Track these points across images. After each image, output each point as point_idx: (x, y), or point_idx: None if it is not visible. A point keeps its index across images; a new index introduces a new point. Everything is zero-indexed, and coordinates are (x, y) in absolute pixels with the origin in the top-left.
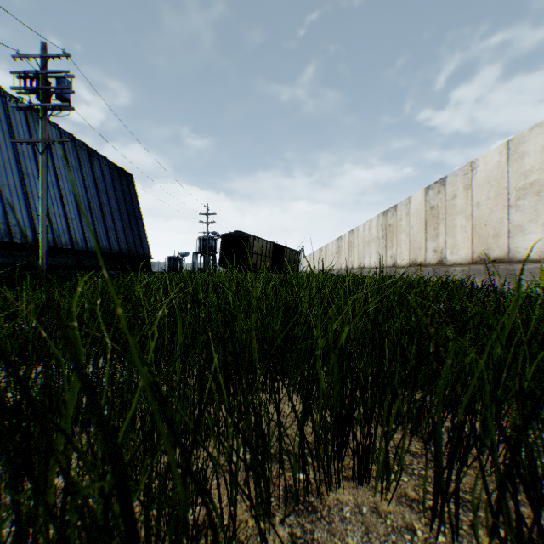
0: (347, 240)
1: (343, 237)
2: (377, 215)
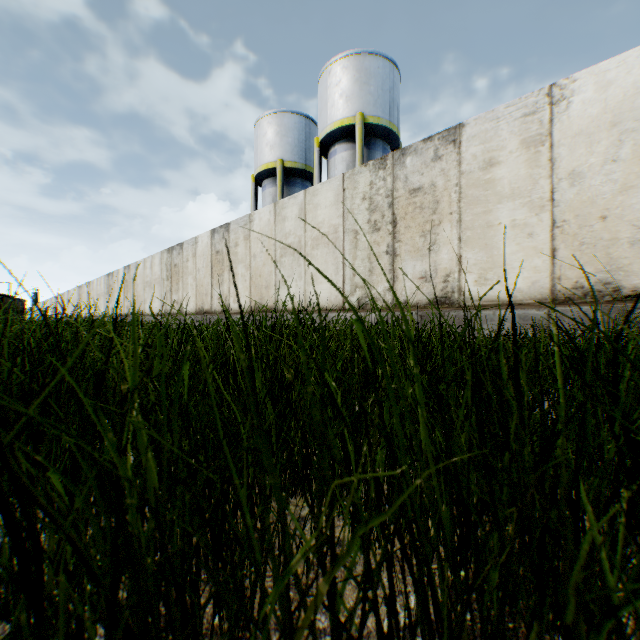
0: (67, 296)
1: (66, 294)
2: (78, 287)
